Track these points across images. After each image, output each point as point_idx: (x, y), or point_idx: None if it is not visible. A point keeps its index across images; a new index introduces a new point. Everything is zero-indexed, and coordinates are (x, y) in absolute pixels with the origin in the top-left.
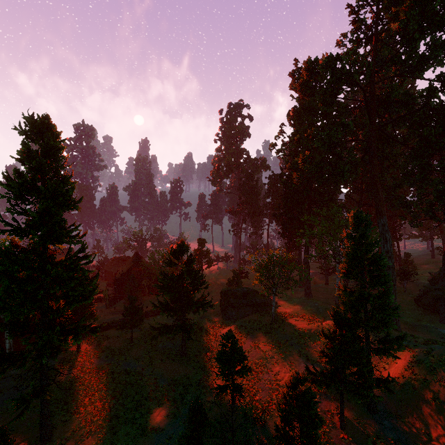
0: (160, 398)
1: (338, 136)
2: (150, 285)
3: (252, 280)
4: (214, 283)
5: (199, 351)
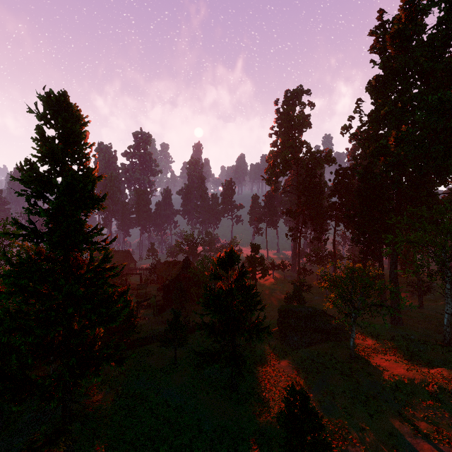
0: (203, 451)
1: None
2: (199, 294)
3: (315, 294)
4: (269, 295)
5: (252, 387)
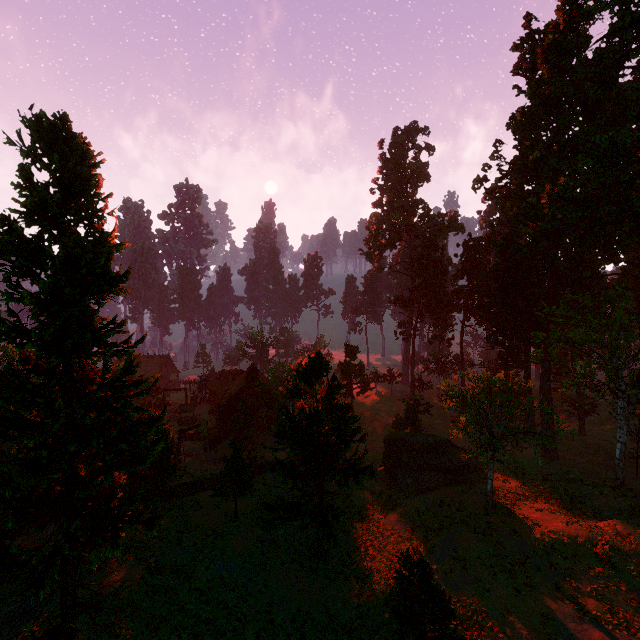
0: None
1: (638, 139)
2: (270, 417)
3: (436, 416)
4: (371, 418)
5: (348, 553)
